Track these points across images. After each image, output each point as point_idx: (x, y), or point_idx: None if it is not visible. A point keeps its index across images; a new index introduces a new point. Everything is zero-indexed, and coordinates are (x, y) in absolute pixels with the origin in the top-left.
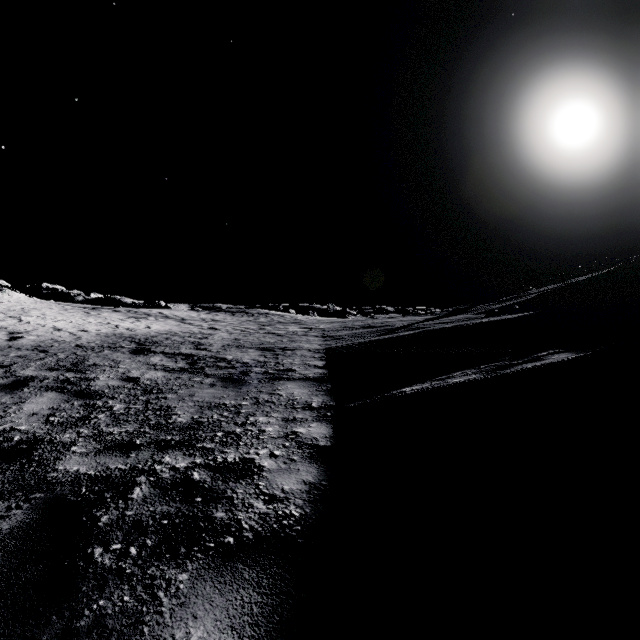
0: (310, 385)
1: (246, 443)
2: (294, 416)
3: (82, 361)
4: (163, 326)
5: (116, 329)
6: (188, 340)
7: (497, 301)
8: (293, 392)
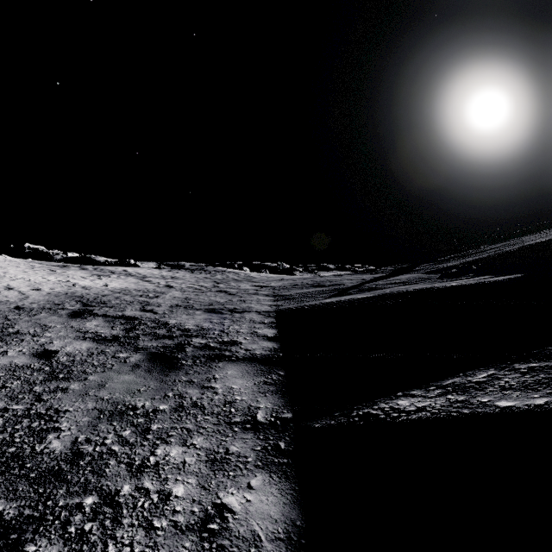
0: (256, 371)
1: (119, 550)
2: (227, 448)
3: (5, 328)
4: (121, 284)
5: (72, 287)
6: (138, 300)
7: (438, 260)
8: (233, 385)
